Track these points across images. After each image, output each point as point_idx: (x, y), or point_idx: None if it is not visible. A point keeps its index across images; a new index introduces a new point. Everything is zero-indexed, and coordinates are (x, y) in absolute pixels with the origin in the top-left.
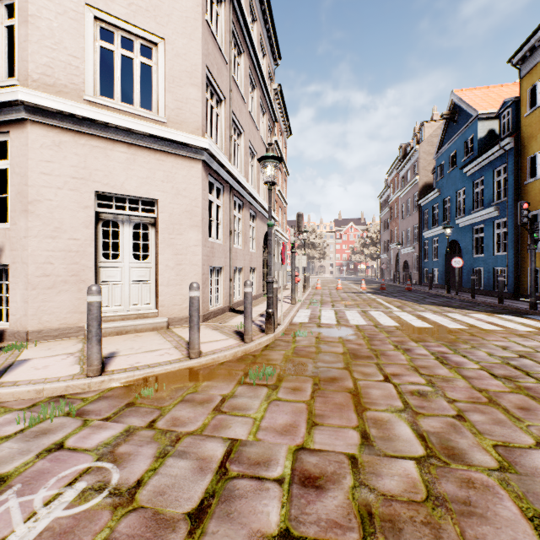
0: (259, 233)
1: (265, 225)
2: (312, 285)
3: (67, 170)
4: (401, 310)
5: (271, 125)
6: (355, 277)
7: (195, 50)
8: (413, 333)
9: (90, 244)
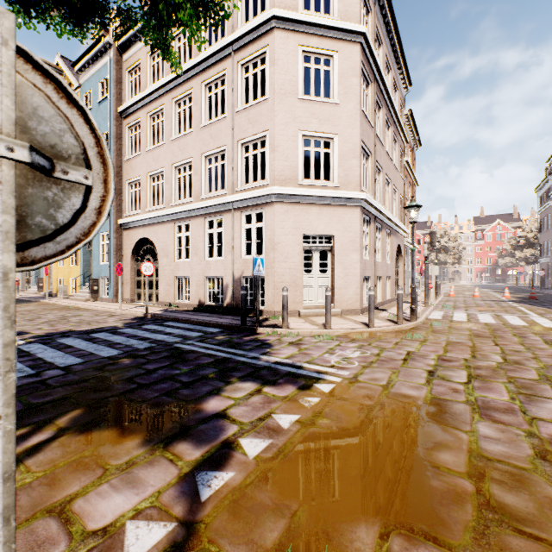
0: (392, 247)
1: (397, 239)
2: (444, 293)
3: (290, 225)
4: (539, 316)
5: (401, 148)
6: (502, 285)
7: (356, 134)
8: (537, 330)
9: (300, 264)
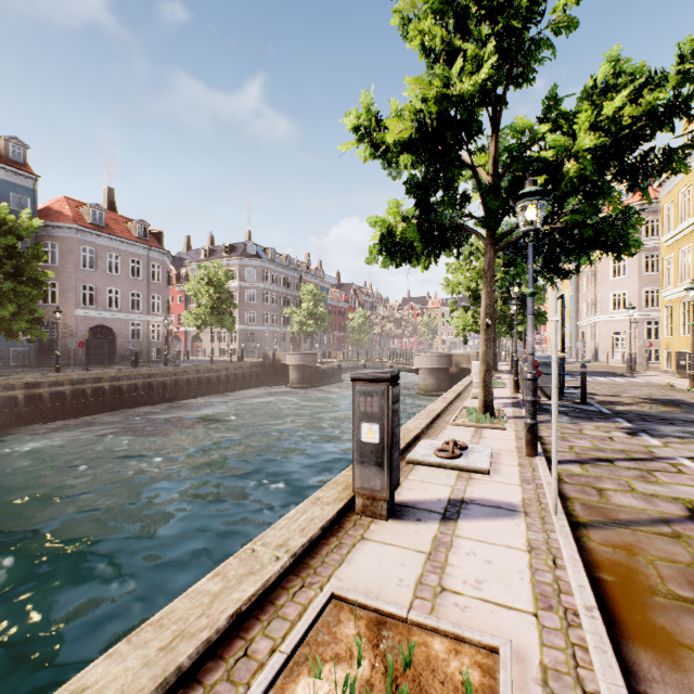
0: None
1: None
2: None
3: (606, 329)
4: None
5: None
6: None
7: (636, 288)
8: None
9: (610, 343)
